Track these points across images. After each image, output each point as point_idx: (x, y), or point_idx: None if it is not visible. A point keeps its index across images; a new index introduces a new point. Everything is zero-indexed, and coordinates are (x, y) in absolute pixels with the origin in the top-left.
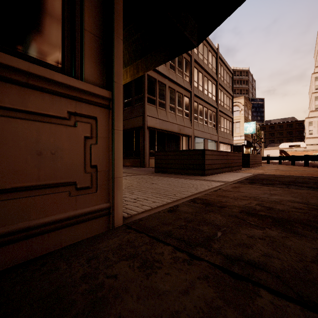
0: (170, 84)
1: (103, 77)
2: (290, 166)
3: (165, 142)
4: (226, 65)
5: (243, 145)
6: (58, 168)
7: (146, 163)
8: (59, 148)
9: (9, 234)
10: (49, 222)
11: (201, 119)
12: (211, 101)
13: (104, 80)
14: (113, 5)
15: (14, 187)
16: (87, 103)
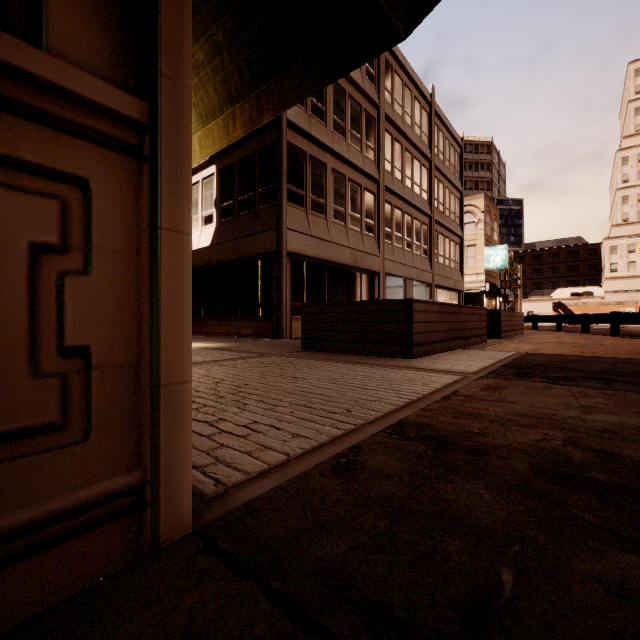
0: (336, 163)
1: (125, 61)
2: (581, 335)
3: (324, 286)
4: (450, 129)
5: (482, 292)
6: None
7: (284, 329)
8: None
9: None
10: None
11: (400, 238)
12: (419, 201)
13: (127, 69)
14: None
15: None
16: (45, 125)
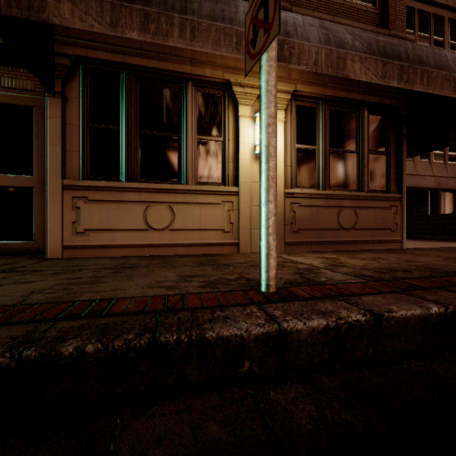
0: None
1: (397, 188)
2: None
3: (411, 203)
4: None
5: None
6: (387, 224)
7: None
8: (387, 217)
9: (377, 240)
10: (385, 240)
11: None
12: None
13: (397, 189)
14: (402, 159)
15: (378, 228)
16: (394, 201)
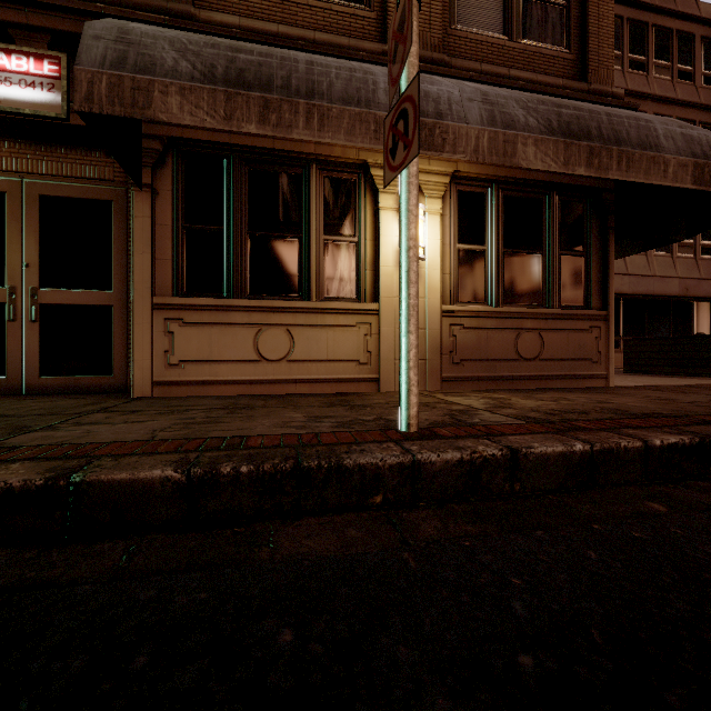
0: None
1: (601, 302)
2: None
3: (643, 319)
4: None
5: None
6: (586, 352)
7: None
8: (586, 343)
9: (572, 376)
10: (583, 375)
11: None
12: None
13: (601, 304)
14: (608, 262)
15: (573, 358)
16: (596, 320)
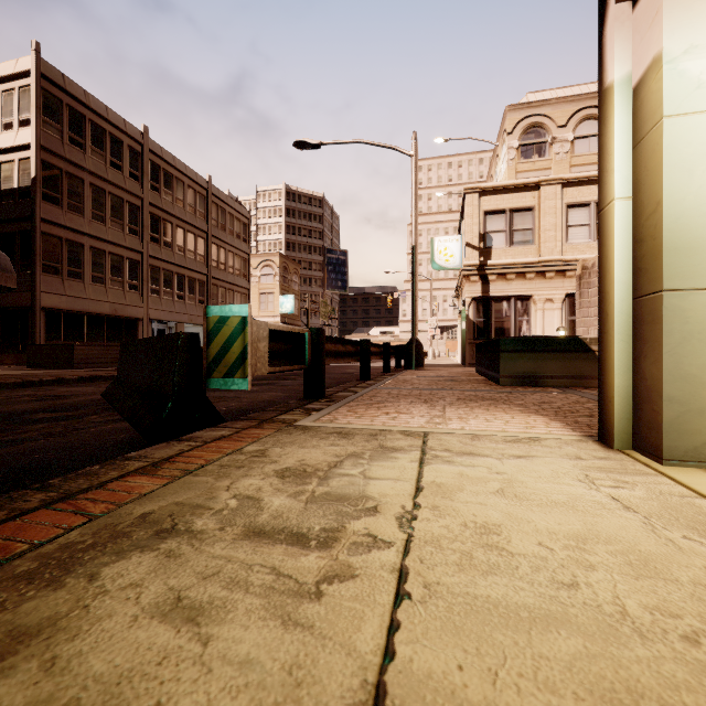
0: (95, 243)
1: None
2: None
3: (83, 329)
4: (233, 206)
5: None
6: None
7: None
8: None
9: None
10: None
11: (170, 292)
12: (193, 264)
13: None
14: None
15: None
16: None
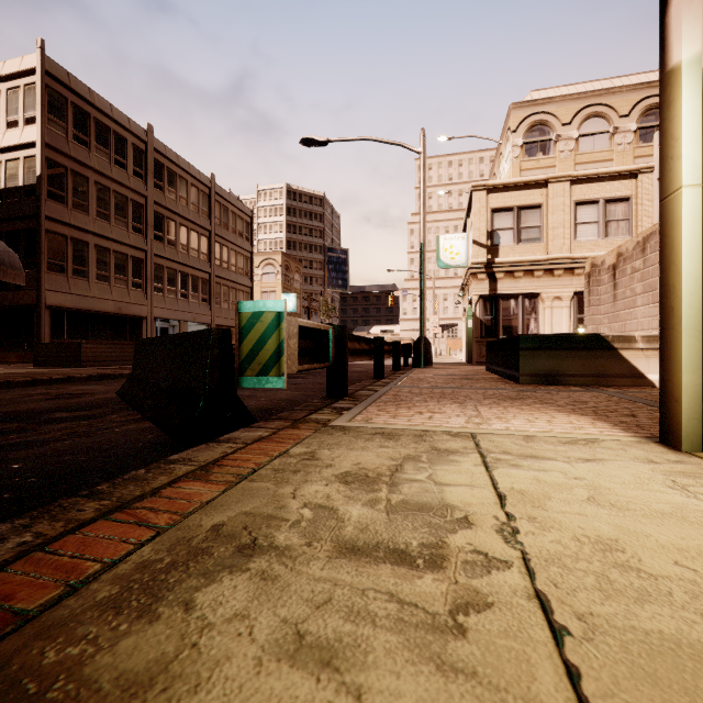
0: (99, 241)
1: None
2: None
3: (88, 327)
4: (235, 204)
5: None
6: None
7: None
8: None
9: None
10: None
11: (174, 291)
12: (197, 262)
13: None
14: None
15: None
16: None
